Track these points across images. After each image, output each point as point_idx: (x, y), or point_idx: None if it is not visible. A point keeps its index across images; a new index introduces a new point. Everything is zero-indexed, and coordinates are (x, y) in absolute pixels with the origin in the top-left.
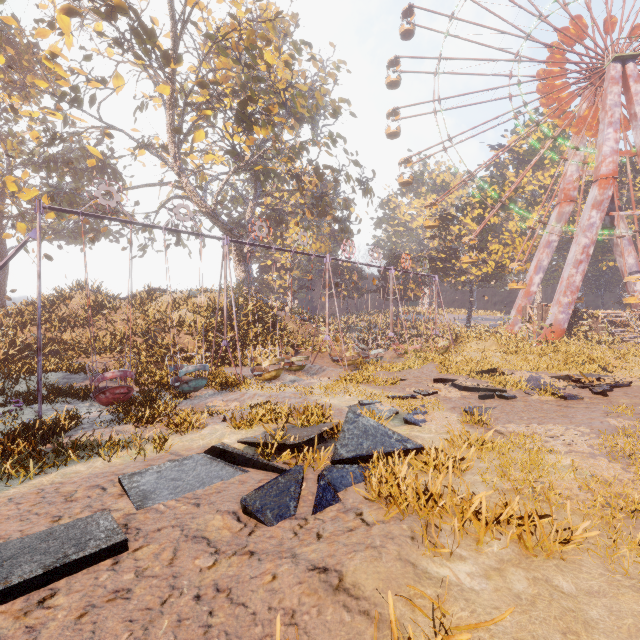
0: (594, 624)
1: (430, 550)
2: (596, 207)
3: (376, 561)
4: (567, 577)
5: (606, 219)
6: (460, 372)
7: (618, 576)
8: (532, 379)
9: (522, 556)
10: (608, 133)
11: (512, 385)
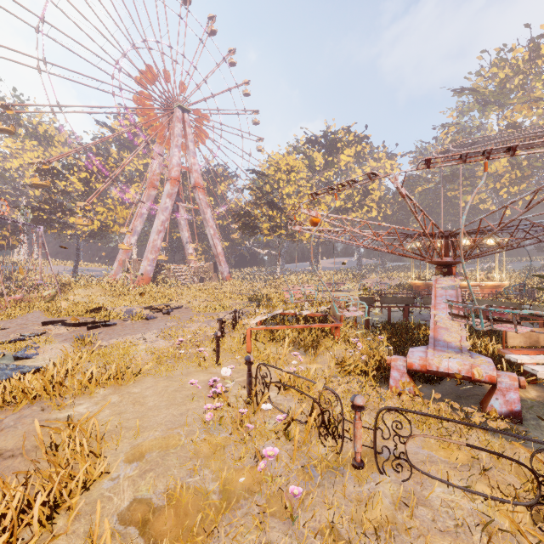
0: (147, 396)
1: (58, 409)
2: (169, 197)
3: (14, 432)
4: (138, 388)
5: (175, 206)
6: (69, 314)
7: (159, 379)
8: (128, 311)
9: (117, 390)
10: (176, 151)
11: (114, 317)
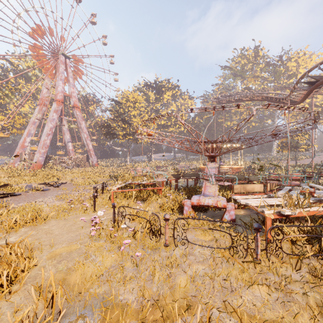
0: (53, 230)
1: None
2: (56, 112)
3: None
4: (47, 226)
5: (59, 118)
6: None
7: (59, 221)
8: (28, 186)
9: (33, 228)
10: (60, 83)
11: (18, 190)
